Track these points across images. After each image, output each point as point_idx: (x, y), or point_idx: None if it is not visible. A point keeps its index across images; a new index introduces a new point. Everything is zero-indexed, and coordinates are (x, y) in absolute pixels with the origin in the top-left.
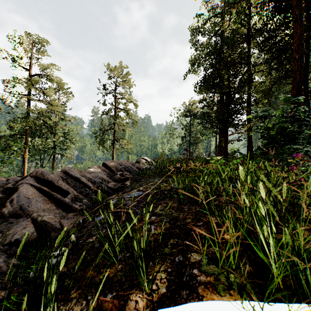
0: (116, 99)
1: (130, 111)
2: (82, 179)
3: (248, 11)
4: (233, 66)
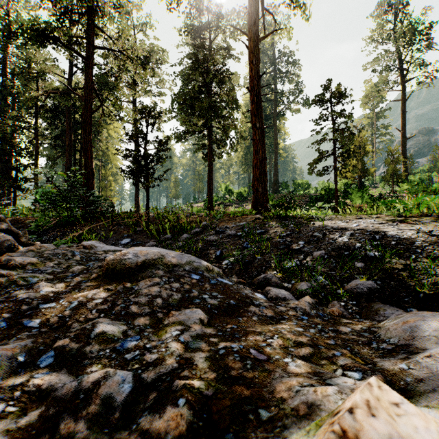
0: None
1: None
2: None
3: (34, 103)
4: (21, 154)
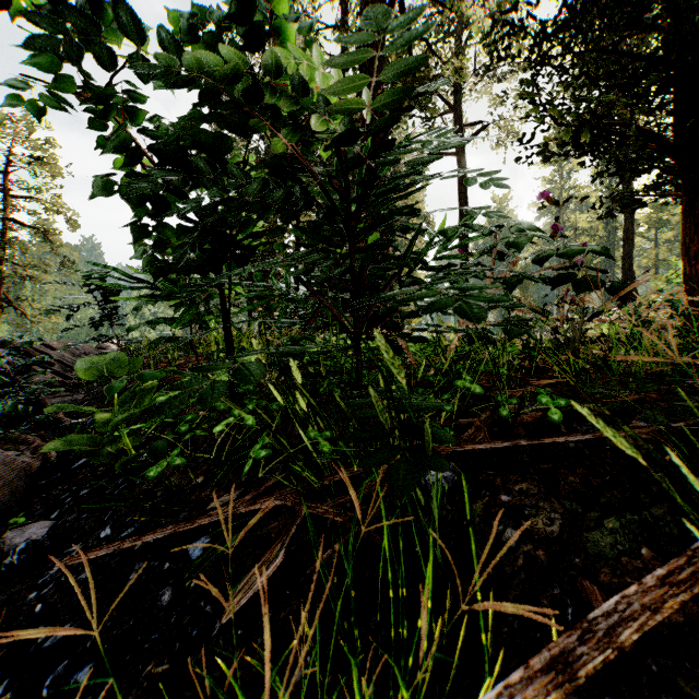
0: (5, 197)
1: (54, 233)
2: (52, 354)
3: None
4: None
